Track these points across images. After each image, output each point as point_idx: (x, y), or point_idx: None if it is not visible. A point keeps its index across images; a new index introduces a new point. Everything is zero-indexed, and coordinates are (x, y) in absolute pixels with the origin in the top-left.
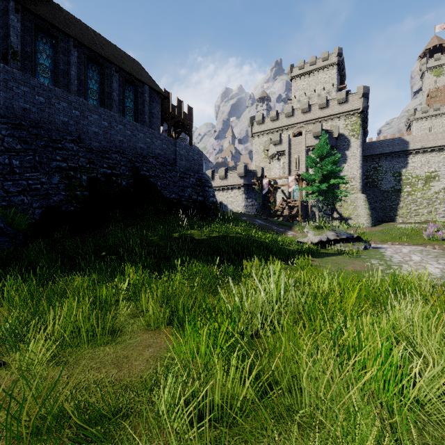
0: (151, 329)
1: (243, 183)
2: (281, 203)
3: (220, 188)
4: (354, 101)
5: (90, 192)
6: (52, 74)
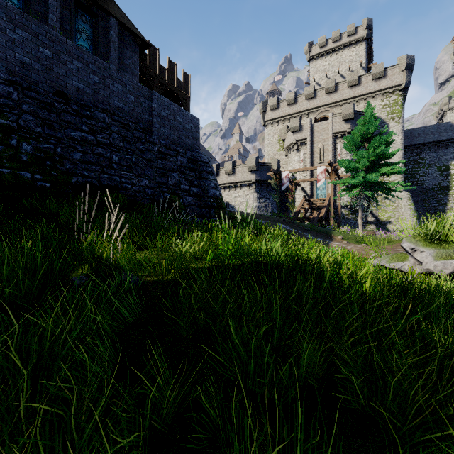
0: None
1: (255, 179)
2: (303, 203)
3: (227, 186)
4: (394, 75)
5: None
6: None
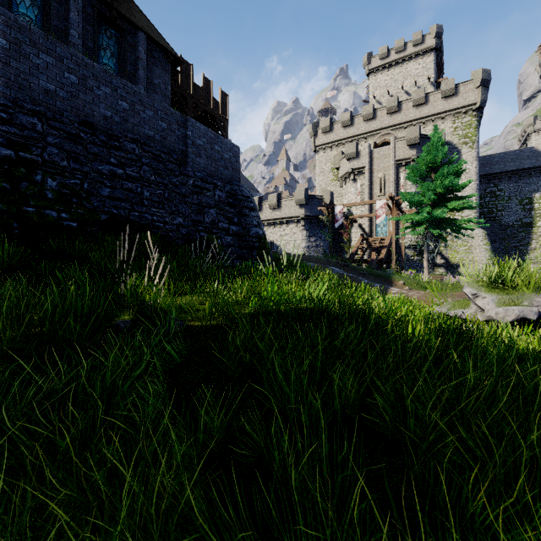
0: None
1: (304, 215)
2: (360, 242)
3: (271, 222)
4: (467, 92)
5: None
6: None
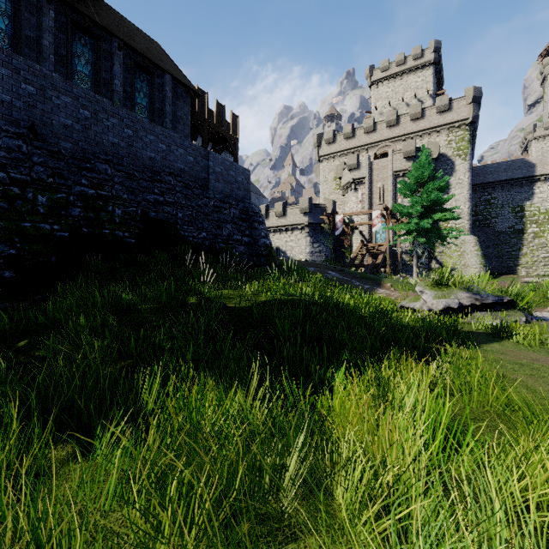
0: None
1: (308, 222)
2: (359, 248)
3: (277, 229)
4: (460, 108)
5: (51, 225)
6: (11, 43)
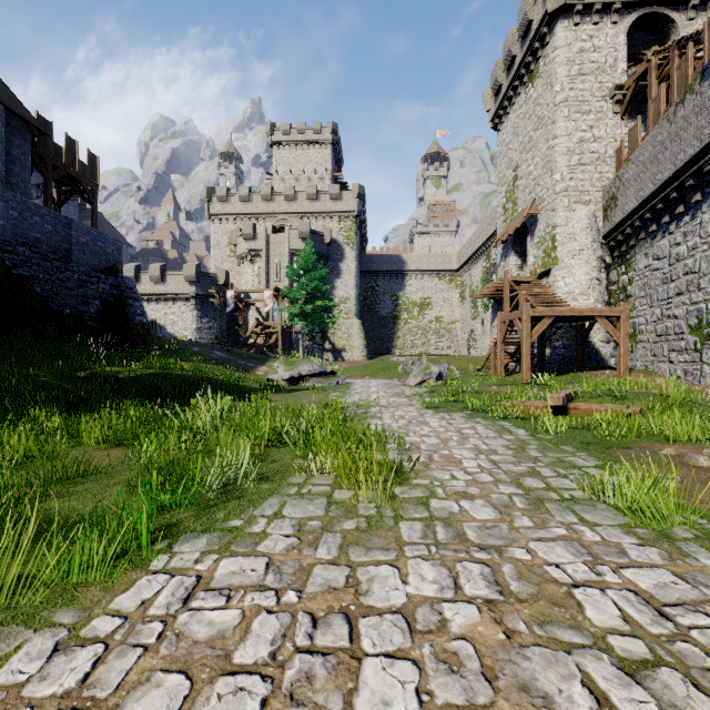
0: (101, 449)
1: (195, 293)
2: (255, 327)
3: (153, 298)
4: (349, 200)
5: None
6: None
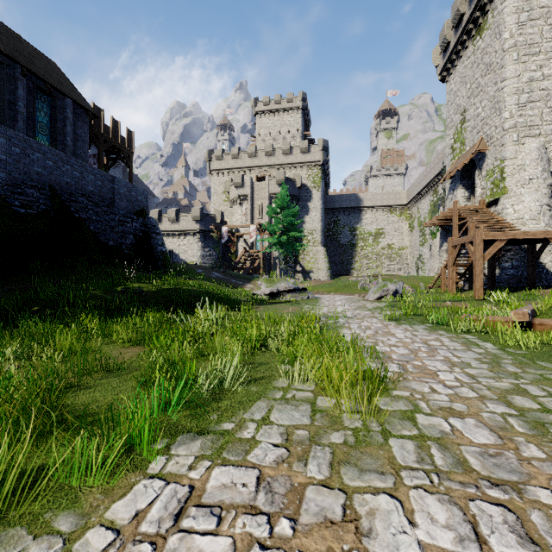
0: (125, 347)
1: (199, 229)
2: (243, 254)
3: (170, 233)
4: (315, 152)
5: None
6: None
